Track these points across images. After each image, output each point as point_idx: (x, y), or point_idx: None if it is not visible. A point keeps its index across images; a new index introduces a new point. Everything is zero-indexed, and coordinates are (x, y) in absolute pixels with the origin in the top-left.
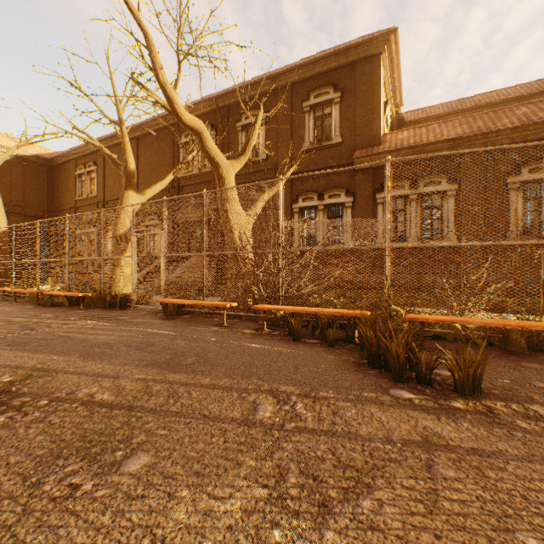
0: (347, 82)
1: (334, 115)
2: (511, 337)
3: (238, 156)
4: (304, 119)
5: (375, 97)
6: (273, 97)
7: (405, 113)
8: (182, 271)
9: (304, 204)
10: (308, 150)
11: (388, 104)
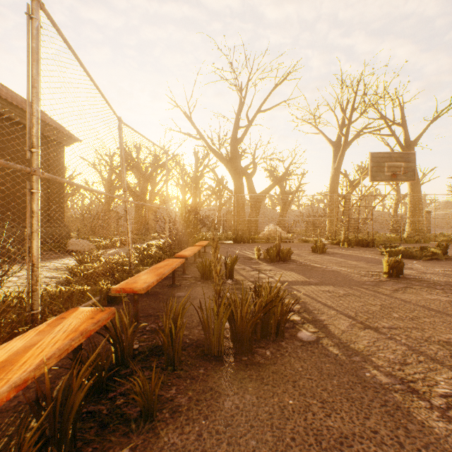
0: None
1: None
2: None
3: None
4: None
5: None
6: None
7: None
8: None
9: None
10: None
11: None
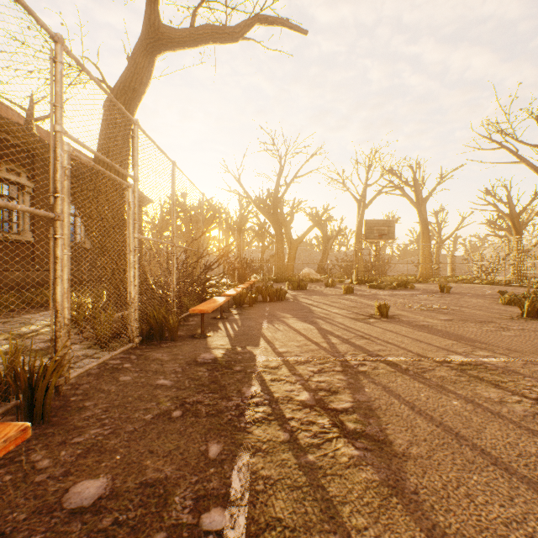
0: None
1: None
2: None
3: None
4: None
5: None
6: None
7: None
8: None
9: None
10: None
11: None
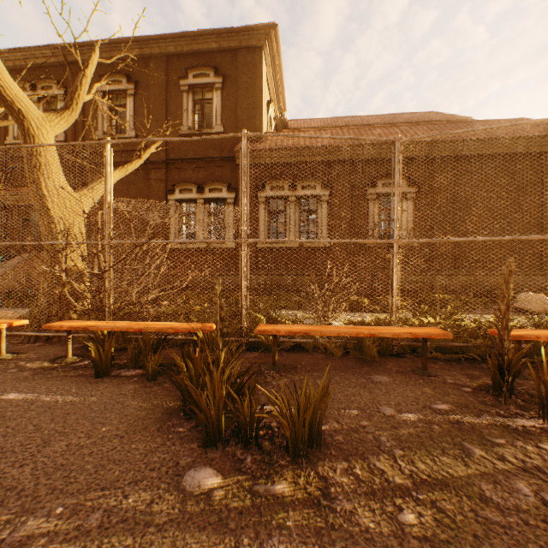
0: (229, 68)
1: (215, 101)
2: (365, 343)
3: (61, 110)
4: (182, 99)
5: (257, 91)
6: (144, 65)
7: (289, 121)
8: (2, 272)
9: (182, 196)
10: (186, 135)
11: (271, 103)
